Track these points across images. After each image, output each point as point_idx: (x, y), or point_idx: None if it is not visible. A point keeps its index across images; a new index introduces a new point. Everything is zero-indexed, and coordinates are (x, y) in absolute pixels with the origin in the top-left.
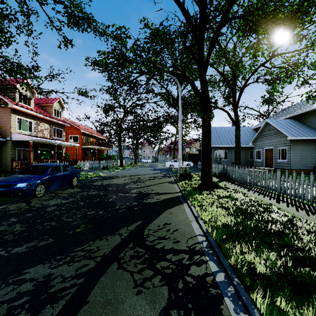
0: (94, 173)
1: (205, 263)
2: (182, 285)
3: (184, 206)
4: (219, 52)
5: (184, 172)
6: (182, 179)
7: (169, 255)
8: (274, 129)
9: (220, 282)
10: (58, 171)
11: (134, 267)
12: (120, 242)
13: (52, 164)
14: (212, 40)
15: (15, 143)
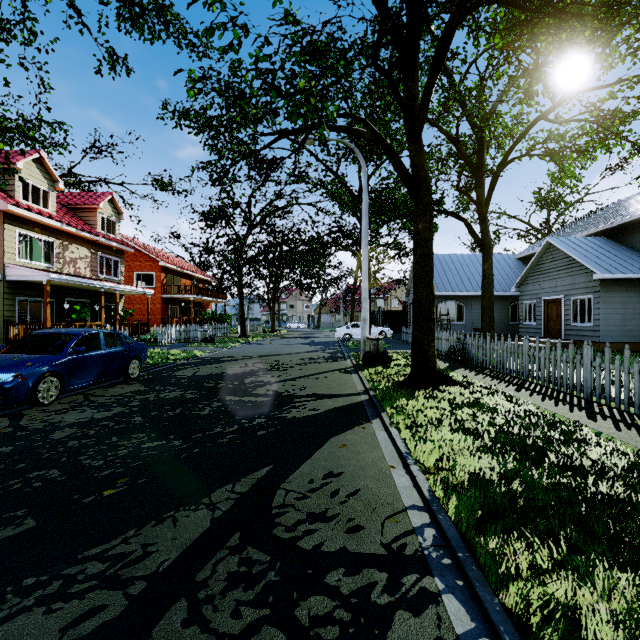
0: (182, 350)
1: (435, 604)
2: None
3: (375, 427)
4: (450, 91)
5: (374, 348)
6: (370, 365)
7: (334, 572)
8: (564, 258)
9: None
10: (95, 346)
11: (233, 617)
12: (208, 529)
13: (81, 330)
14: (437, 52)
15: (14, 287)
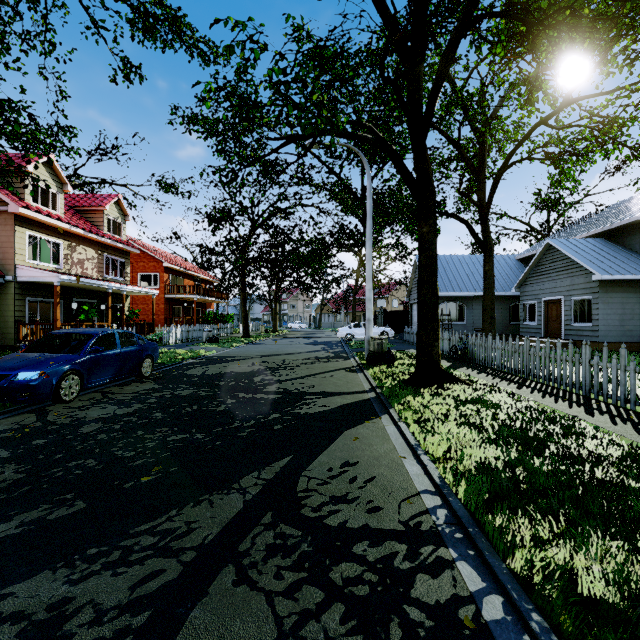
0: (188, 349)
1: (450, 568)
2: (399, 632)
3: (384, 422)
4: (452, 96)
5: (378, 347)
6: (375, 364)
7: (360, 544)
8: (563, 259)
9: (495, 624)
10: (111, 346)
11: (276, 579)
12: (243, 509)
13: (98, 330)
14: (441, 63)
15: (24, 288)
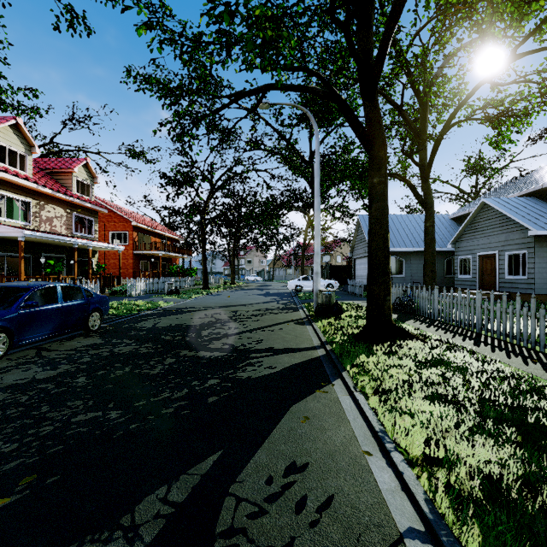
0: (149, 301)
1: None
2: None
3: (338, 391)
4: (397, 58)
5: (326, 300)
6: (323, 316)
7: None
8: (498, 216)
9: None
10: (52, 300)
11: None
12: None
13: (37, 283)
14: (396, 0)
15: None
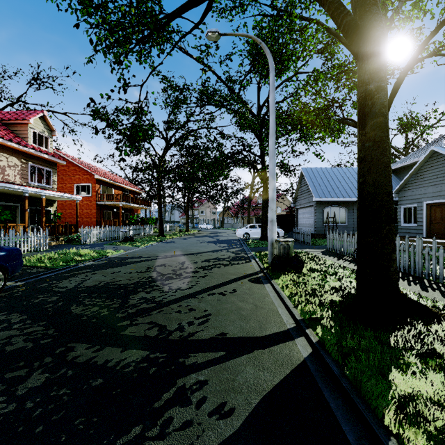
0: (99, 249)
1: None
2: None
3: None
4: None
5: (283, 251)
6: (280, 270)
7: None
8: None
9: None
10: None
11: None
12: None
13: None
14: None
15: None
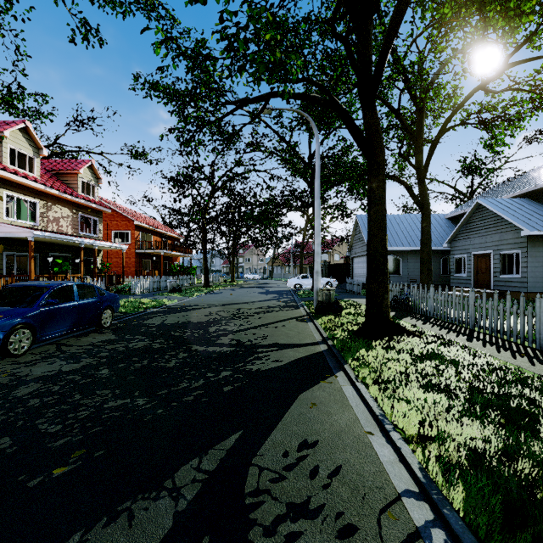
0: (153, 299)
1: None
2: None
3: (341, 382)
4: (395, 65)
5: (326, 298)
6: (323, 313)
7: None
8: (492, 217)
9: None
10: (69, 298)
11: None
12: (170, 531)
13: (55, 282)
14: (393, 18)
15: (2, 242)
